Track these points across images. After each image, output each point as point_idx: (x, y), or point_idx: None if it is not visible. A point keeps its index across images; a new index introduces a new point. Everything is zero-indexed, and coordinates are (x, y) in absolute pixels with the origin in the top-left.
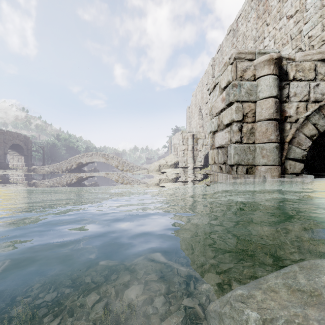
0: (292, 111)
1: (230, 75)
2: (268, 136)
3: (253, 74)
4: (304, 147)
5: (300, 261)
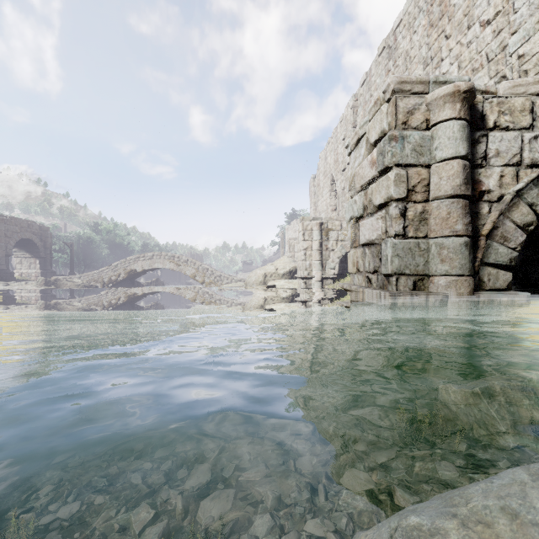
0: (492, 183)
1: (385, 120)
2: (452, 225)
3: (425, 118)
4: (513, 244)
5: (531, 463)
